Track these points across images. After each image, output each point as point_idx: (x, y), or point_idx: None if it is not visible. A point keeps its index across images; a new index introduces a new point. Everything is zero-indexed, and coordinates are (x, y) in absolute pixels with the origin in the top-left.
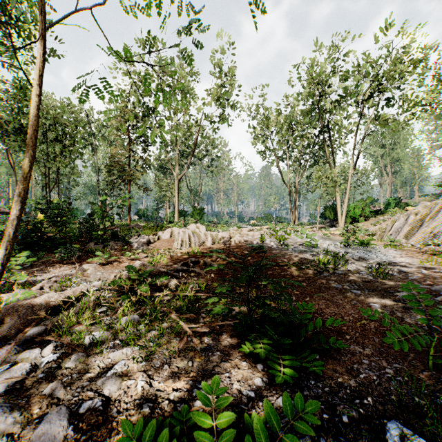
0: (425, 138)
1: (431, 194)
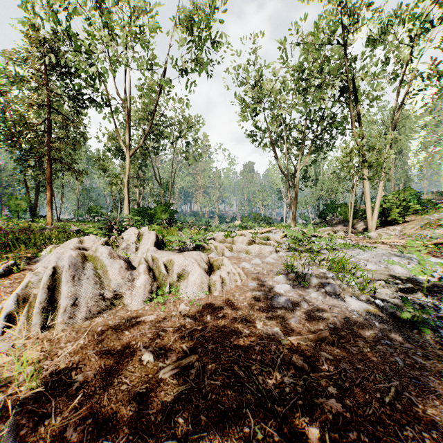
0: (429, 129)
1: (429, 192)
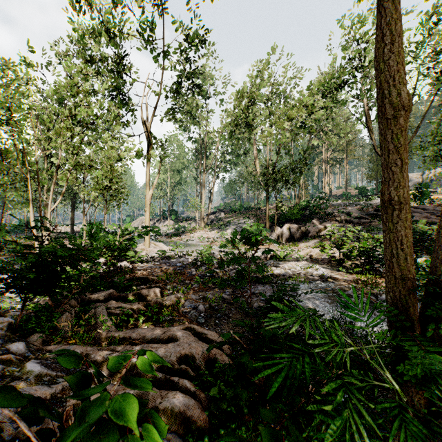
0: None
1: None
